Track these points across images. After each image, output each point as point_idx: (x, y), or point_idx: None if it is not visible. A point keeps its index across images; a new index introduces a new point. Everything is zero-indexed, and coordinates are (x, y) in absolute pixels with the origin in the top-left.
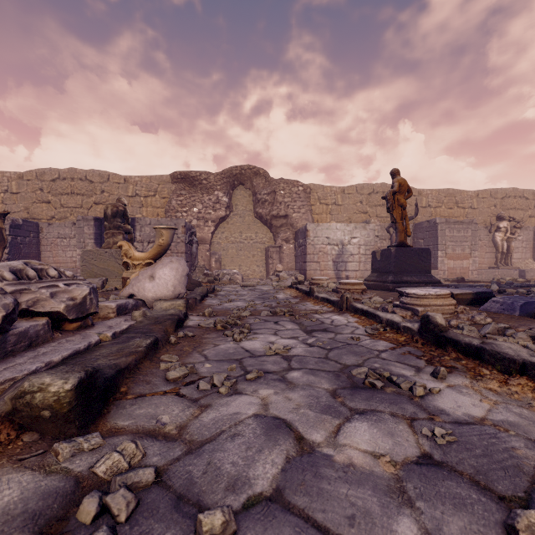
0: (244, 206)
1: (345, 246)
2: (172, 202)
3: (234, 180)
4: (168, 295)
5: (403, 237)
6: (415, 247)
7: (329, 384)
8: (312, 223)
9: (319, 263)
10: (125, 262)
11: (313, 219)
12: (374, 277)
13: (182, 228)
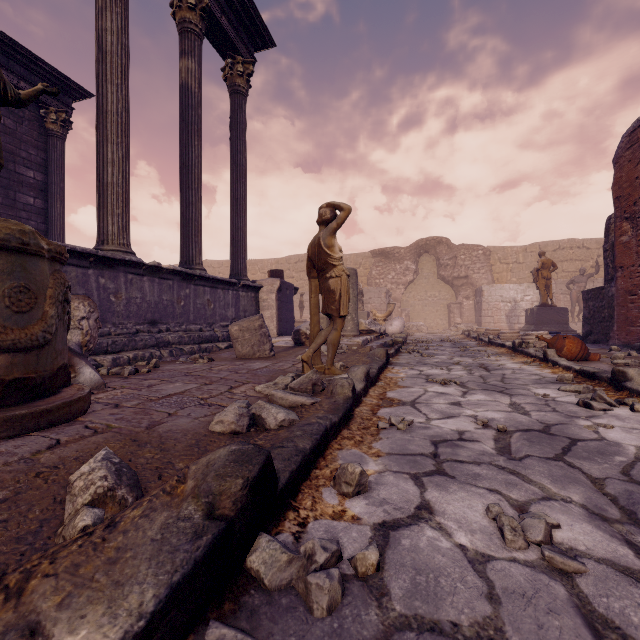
0: (428, 269)
1: (518, 302)
2: (372, 272)
3: (420, 249)
4: (397, 332)
5: (545, 300)
6: (554, 307)
7: (450, 347)
8: (486, 285)
9: (493, 317)
10: (374, 318)
11: (493, 278)
12: (525, 327)
13: (384, 294)
